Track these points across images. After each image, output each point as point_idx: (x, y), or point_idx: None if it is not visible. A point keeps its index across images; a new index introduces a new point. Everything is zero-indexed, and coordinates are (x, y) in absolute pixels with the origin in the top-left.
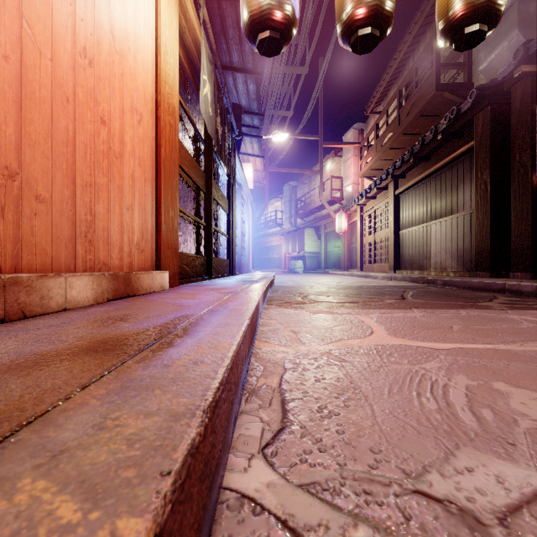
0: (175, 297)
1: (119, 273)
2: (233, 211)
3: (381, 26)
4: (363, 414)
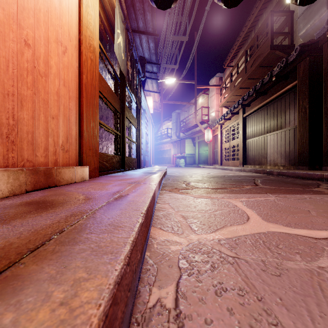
0: (88, 187)
1: (39, 168)
2: (140, 127)
3: None
4: None
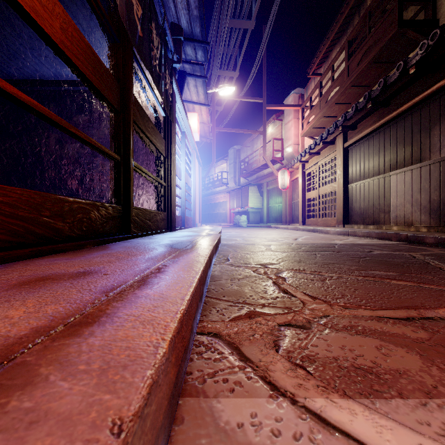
0: None
1: None
2: (172, 155)
3: None
4: None
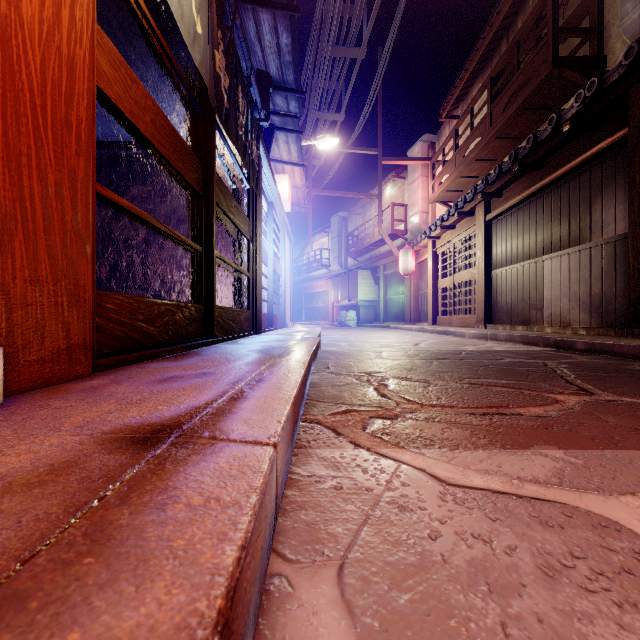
0: None
1: None
2: (258, 237)
3: None
4: None
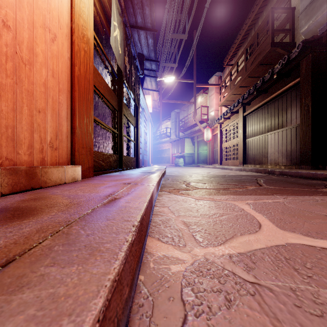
0: (77, 189)
1: (19, 167)
2: (138, 125)
3: None
4: None
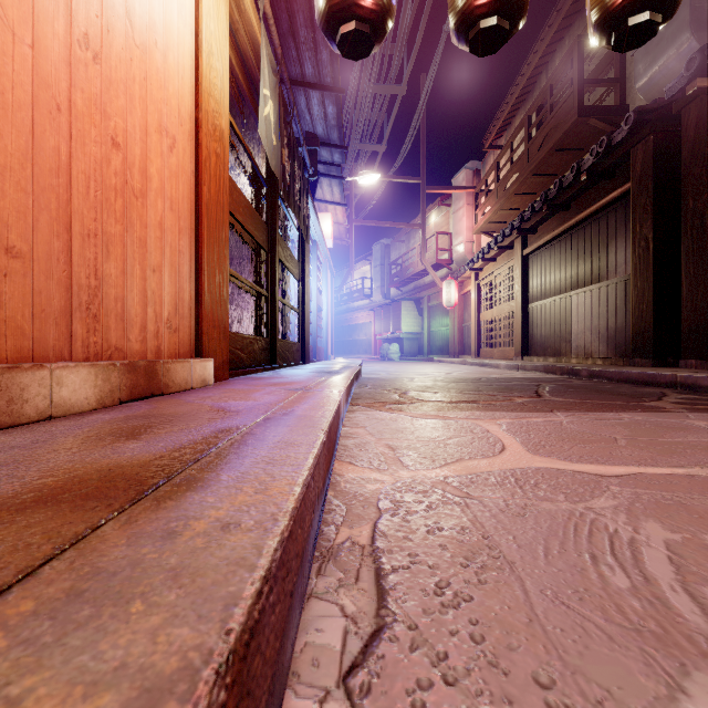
0: (220, 396)
1: (138, 362)
2: (306, 278)
3: (511, 15)
4: (511, 598)
